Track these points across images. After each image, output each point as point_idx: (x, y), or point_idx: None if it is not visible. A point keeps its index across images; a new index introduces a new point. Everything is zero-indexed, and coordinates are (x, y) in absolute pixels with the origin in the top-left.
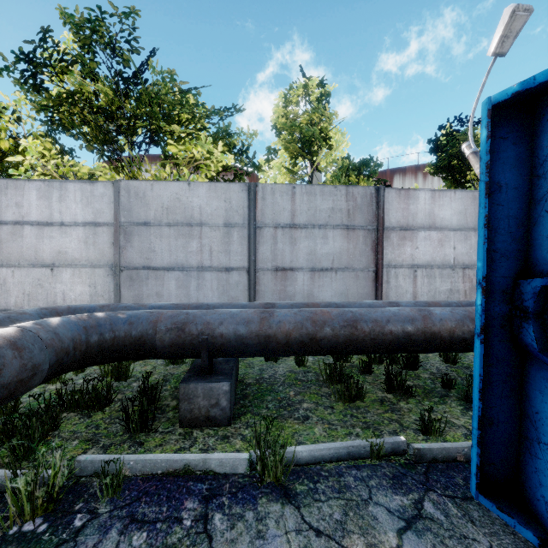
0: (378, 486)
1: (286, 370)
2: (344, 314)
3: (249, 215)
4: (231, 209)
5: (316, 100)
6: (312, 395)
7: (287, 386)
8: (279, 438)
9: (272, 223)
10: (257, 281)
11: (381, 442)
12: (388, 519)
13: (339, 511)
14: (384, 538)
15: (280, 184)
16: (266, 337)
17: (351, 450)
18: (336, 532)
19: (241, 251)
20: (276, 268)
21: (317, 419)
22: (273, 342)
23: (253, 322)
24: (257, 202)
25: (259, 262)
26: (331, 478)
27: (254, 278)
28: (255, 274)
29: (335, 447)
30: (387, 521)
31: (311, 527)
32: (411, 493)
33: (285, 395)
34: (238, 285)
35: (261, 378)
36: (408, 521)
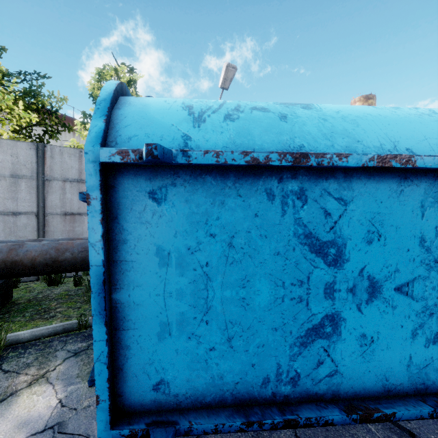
0: (73, 342)
1: (63, 290)
2: (84, 244)
3: (37, 169)
4: (19, 163)
5: (127, 83)
6: (71, 302)
7: (54, 300)
8: (2, 327)
9: (61, 177)
10: (46, 223)
11: (87, 318)
12: (64, 355)
13: (33, 359)
14: (53, 363)
15: (68, 147)
16: (13, 263)
17: (66, 327)
18: (21, 368)
19: (30, 198)
20: (65, 213)
21: (61, 316)
22: (20, 265)
23: (2, 252)
24: (46, 159)
25: (49, 208)
26: (42, 344)
27: (43, 221)
28: (44, 218)
29: (53, 326)
30: (62, 356)
31: (4, 370)
32: (92, 340)
33: (47, 306)
34: (27, 227)
35: (34, 298)
36: (76, 353)
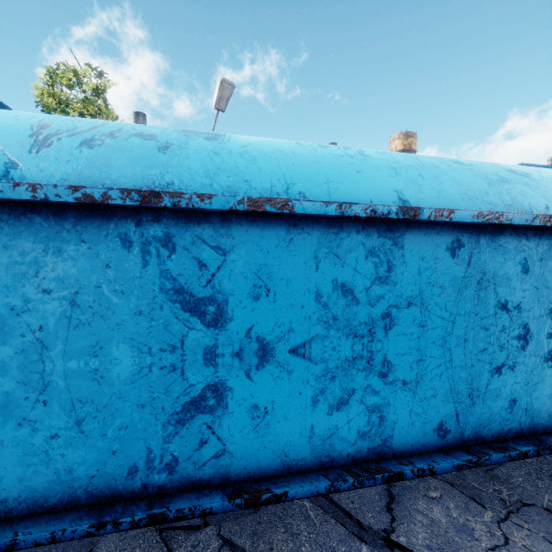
0: None
1: None
2: None
3: None
4: None
5: (93, 91)
6: None
7: None
8: None
9: None
10: None
11: None
12: None
13: None
14: None
15: None
16: None
17: None
18: None
19: None
20: None
21: None
22: None
23: None
24: None
25: None
26: None
27: None
28: None
29: None
30: None
31: None
32: None
33: None
34: None
35: None
36: None
